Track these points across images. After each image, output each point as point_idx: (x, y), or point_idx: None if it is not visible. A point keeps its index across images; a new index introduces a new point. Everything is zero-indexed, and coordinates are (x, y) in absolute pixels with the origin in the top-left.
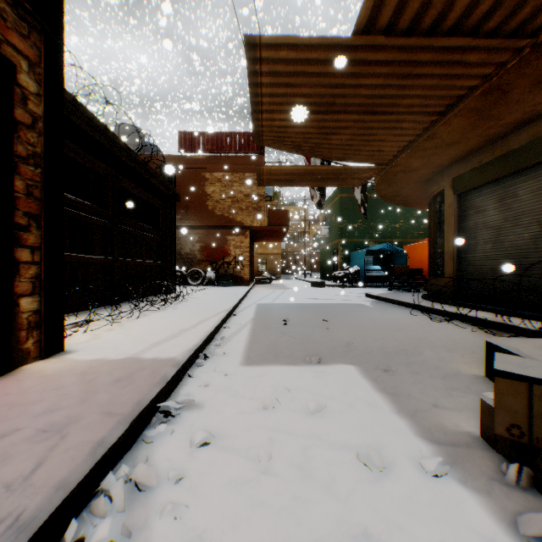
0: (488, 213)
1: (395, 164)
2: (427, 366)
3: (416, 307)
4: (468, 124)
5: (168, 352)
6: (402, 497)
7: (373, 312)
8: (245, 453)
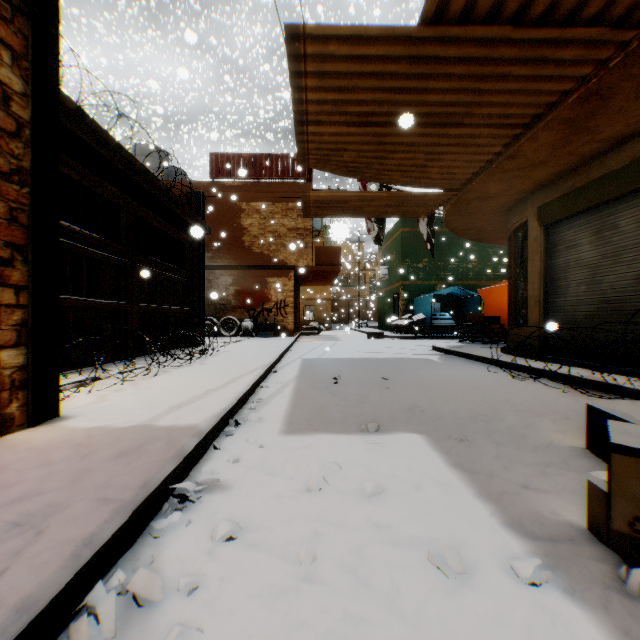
0: (581, 249)
1: (468, 190)
2: (511, 435)
3: (493, 363)
4: (559, 139)
5: (188, 418)
6: (490, 615)
7: (442, 368)
8: (281, 552)
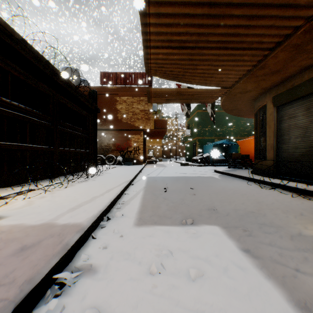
0: (298, 118)
1: (236, 87)
2: (273, 226)
3: (248, 179)
4: (289, 56)
5: (77, 218)
6: None
7: (221, 182)
8: None
